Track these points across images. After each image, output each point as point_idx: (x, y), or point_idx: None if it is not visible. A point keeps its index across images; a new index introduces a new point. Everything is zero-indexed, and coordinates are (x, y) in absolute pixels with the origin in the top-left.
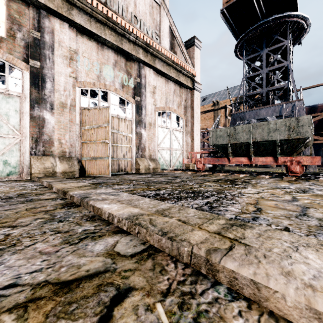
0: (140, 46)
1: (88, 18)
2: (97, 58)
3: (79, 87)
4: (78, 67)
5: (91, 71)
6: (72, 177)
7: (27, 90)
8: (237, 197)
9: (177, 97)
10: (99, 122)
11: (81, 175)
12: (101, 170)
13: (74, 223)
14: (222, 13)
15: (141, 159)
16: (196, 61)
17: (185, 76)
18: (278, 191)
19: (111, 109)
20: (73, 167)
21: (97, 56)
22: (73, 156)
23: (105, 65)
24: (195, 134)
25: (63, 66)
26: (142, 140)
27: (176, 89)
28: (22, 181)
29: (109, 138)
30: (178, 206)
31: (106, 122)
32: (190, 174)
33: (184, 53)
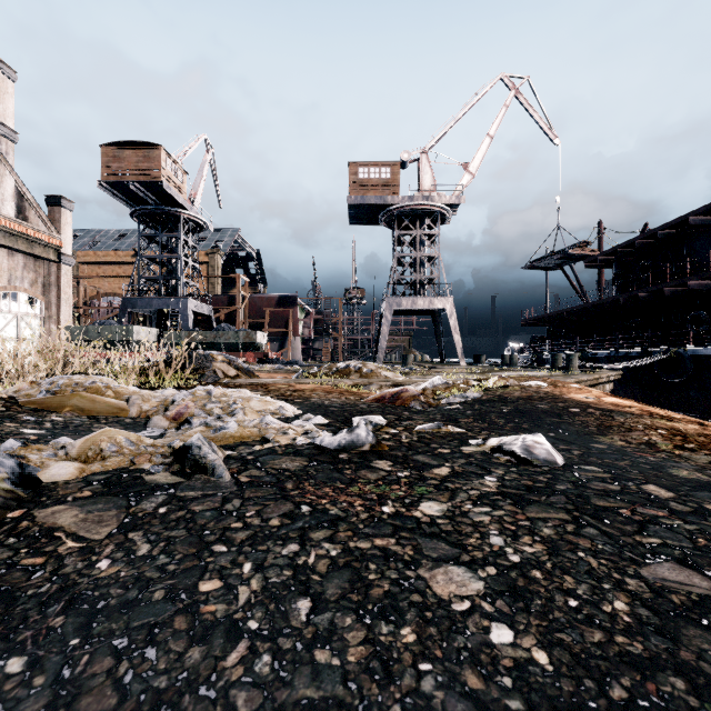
0: None
1: None
2: None
3: None
4: None
5: None
6: None
7: None
8: None
9: (30, 272)
10: None
11: None
12: None
13: None
14: (100, 185)
15: None
16: (65, 226)
17: (46, 247)
18: None
19: None
20: None
21: None
22: None
23: None
24: (62, 320)
25: None
26: None
27: (29, 262)
28: None
29: None
30: None
31: None
32: None
33: (43, 218)
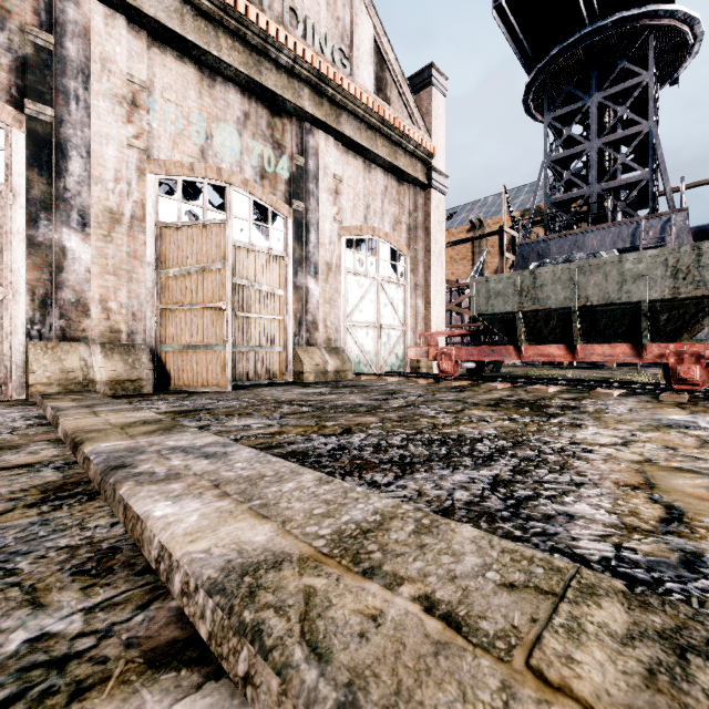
0: (303, 81)
1: (177, 7)
2: (199, 104)
3: (154, 174)
4: (153, 125)
5: (185, 136)
6: (135, 395)
7: (18, 177)
8: (575, 459)
9: (391, 204)
10: (202, 259)
11: (159, 389)
12: (208, 377)
13: (23, 589)
14: (496, 8)
15: (307, 349)
16: (436, 121)
17: (411, 157)
18: (676, 435)
19: (235, 230)
20: (139, 370)
21: (199, 100)
22: (140, 341)
23: (220, 124)
24: (432, 291)
25: (113, 121)
26: (309, 303)
27: (390, 185)
28: (1, 406)
29: (228, 297)
30: (412, 511)
31: (219, 260)
32: (423, 386)
33: (408, 103)
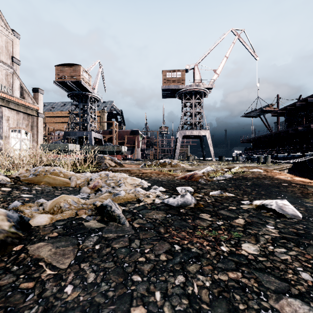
0: None
1: None
2: None
3: None
4: None
5: None
6: None
7: None
8: None
9: (26, 121)
10: None
11: None
12: None
13: None
14: (55, 82)
15: None
16: (40, 101)
17: (32, 110)
18: None
19: None
20: None
21: None
22: None
23: None
24: (39, 141)
25: None
26: (0, 145)
27: (25, 116)
28: None
29: None
30: None
31: None
32: None
33: (31, 97)
